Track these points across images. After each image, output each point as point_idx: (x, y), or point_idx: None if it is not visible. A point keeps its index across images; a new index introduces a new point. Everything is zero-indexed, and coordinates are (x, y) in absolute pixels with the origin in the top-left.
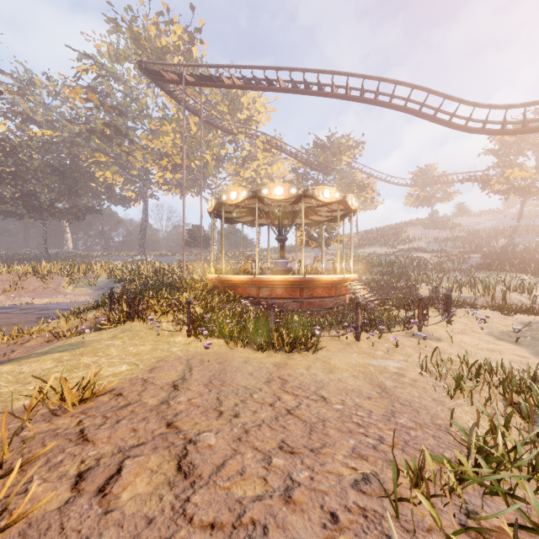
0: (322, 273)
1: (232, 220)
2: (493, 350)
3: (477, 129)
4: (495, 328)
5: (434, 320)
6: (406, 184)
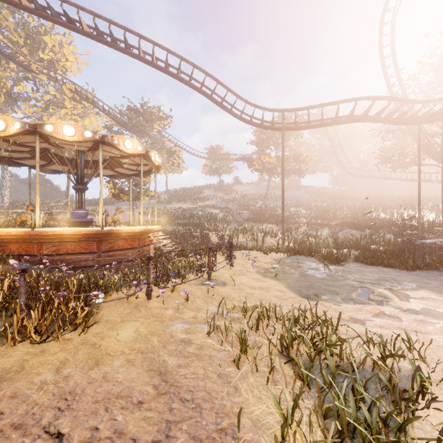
0: (129, 224)
1: (12, 161)
2: (263, 288)
3: (248, 120)
4: (261, 265)
5: (221, 263)
6: (203, 156)
